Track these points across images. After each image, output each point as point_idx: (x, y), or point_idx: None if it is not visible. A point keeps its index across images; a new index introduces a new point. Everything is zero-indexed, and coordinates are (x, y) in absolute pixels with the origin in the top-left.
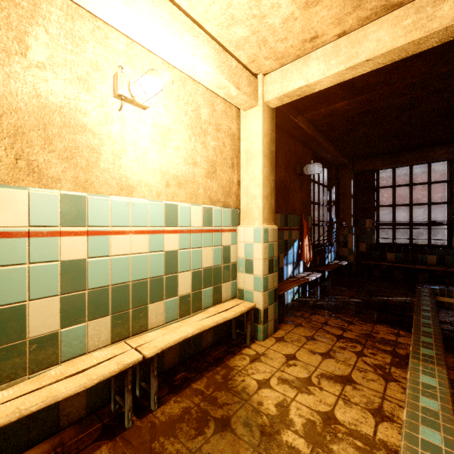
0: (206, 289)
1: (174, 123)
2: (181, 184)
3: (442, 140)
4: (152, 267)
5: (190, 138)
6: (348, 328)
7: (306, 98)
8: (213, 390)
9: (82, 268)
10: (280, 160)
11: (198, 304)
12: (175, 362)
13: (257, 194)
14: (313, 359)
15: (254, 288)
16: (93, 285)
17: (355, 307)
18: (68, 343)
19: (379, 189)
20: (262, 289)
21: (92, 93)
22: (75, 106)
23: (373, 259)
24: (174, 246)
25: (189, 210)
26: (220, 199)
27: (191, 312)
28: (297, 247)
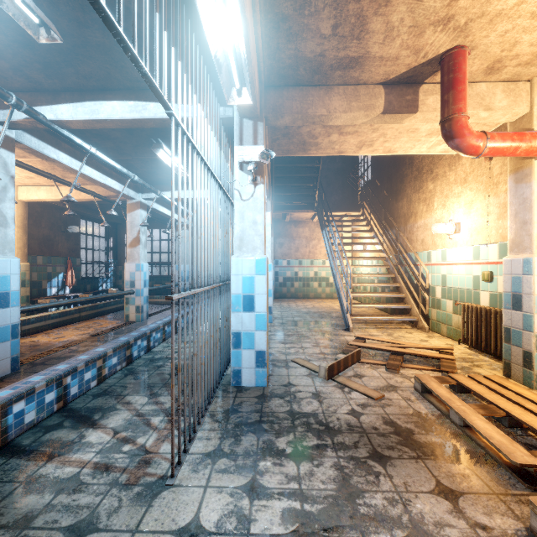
0: None
1: None
2: None
3: (165, 218)
4: None
5: None
6: None
7: None
8: None
9: None
10: (44, 224)
11: None
12: None
13: None
14: None
15: None
16: None
17: None
18: None
19: None
20: None
21: None
22: None
23: None
24: None
25: None
26: None
27: None
28: (63, 277)
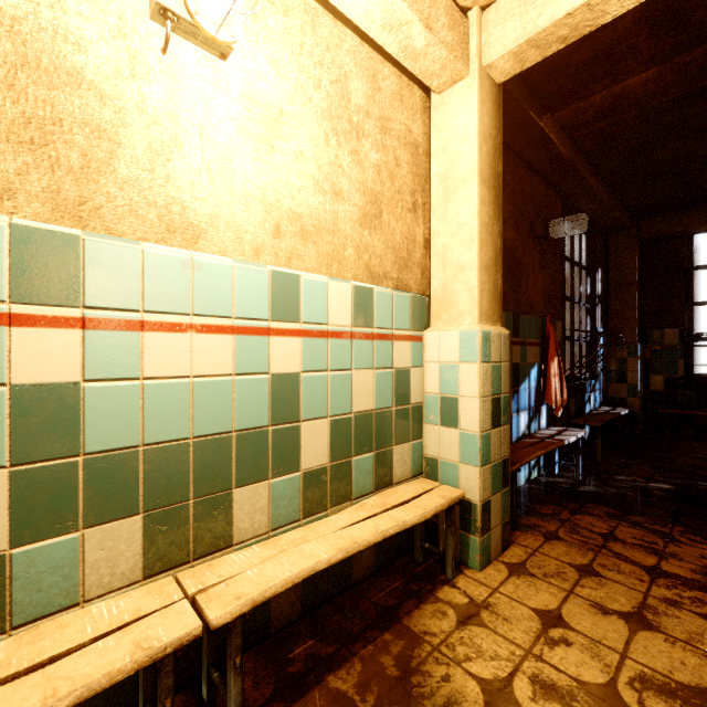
0: (361, 458)
1: (293, 102)
2: (308, 233)
3: None
4: (243, 406)
5: (327, 139)
6: (668, 551)
7: (567, 67)
8: (377, 701)
9: (69, 404)
10: (505, 208)
11: (345, 489)
12: (294, 612)
13: (466, 260)
14: (606, 628)
15: (460, 457)
16: (99, 445)
17: (666, 501)
18: (31, 582)
19: (692, 272)
20: (478, 461)
21: (97, 1)
22: (53, 24)
23: (680, 406)
24: (292, 364)
25: (323, 289)
26: (390, 273)
27: (330, 505)
28: (536, 379)
